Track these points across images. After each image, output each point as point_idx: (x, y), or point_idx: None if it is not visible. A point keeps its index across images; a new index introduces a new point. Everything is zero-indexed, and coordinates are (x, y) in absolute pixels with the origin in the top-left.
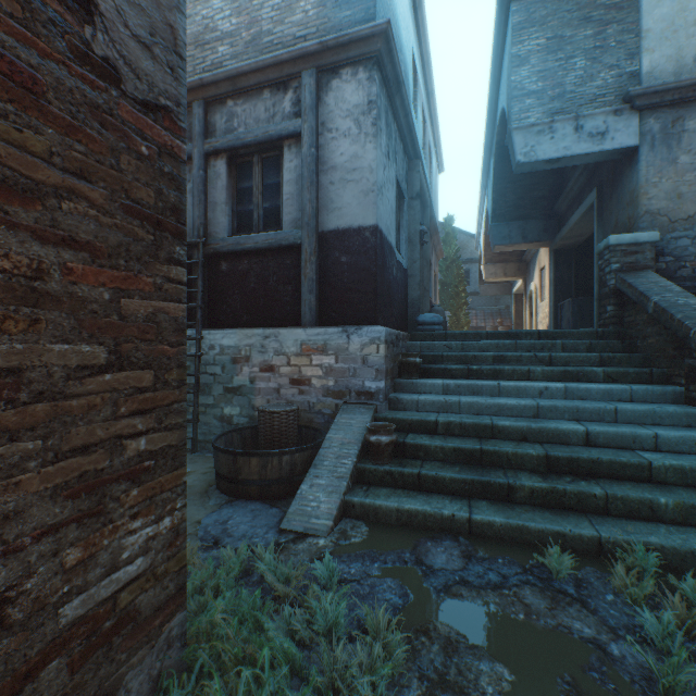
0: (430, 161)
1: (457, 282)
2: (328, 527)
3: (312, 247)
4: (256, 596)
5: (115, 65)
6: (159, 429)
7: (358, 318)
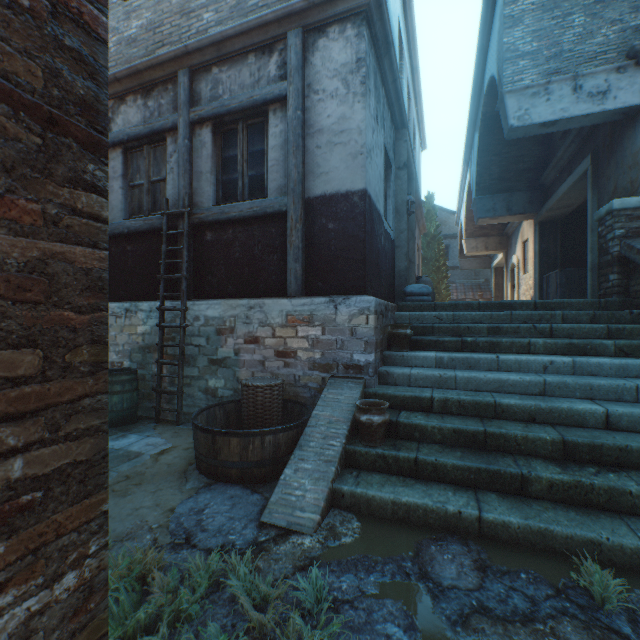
0: (413, 137)
1: (438, 256)
2: (315, 523)
3: (298, 214)
4: None
5: None
6: (53, 439)
7: (346, 287)
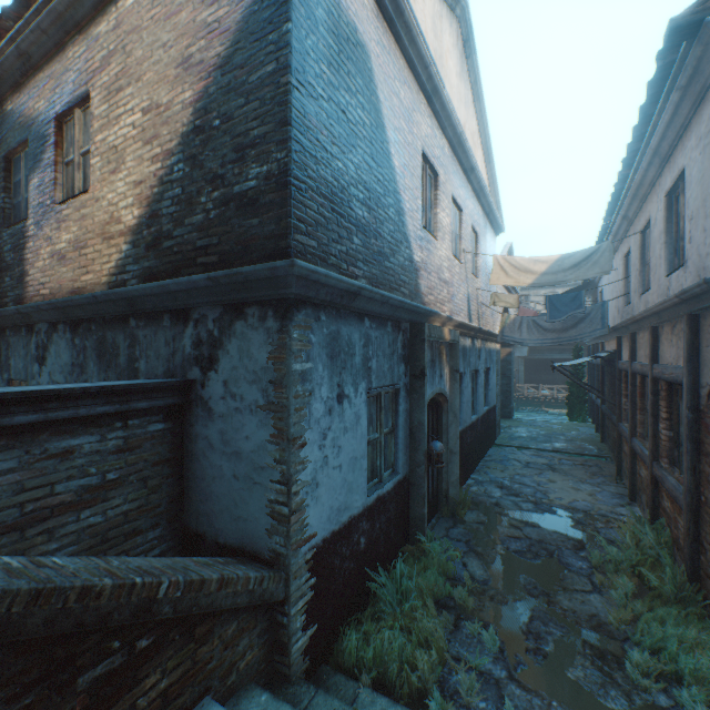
0: None
1: None
2: None
3: None
4: None
5: None
6: None
7: None
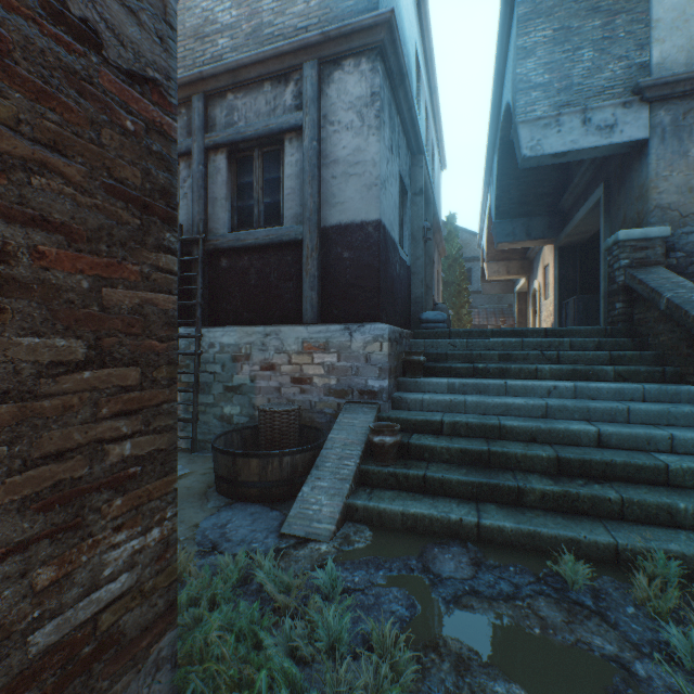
0: (432, 158)
1: (459, 280)
2: (331, 532)
3: (314, 243)
4: (254, 609)
5: (96, 28)
6: (146, 431)
7: (361, 315)
